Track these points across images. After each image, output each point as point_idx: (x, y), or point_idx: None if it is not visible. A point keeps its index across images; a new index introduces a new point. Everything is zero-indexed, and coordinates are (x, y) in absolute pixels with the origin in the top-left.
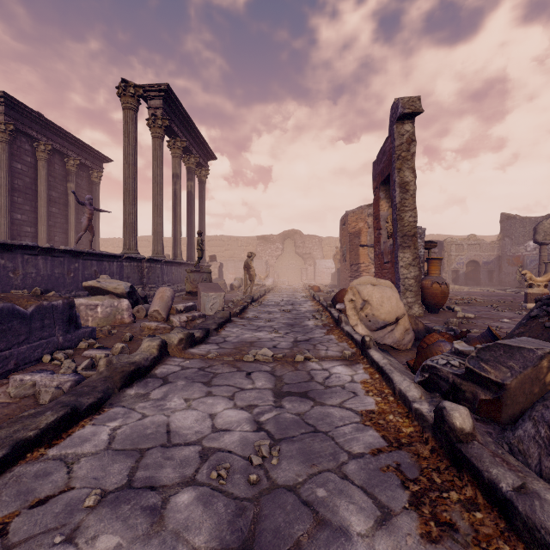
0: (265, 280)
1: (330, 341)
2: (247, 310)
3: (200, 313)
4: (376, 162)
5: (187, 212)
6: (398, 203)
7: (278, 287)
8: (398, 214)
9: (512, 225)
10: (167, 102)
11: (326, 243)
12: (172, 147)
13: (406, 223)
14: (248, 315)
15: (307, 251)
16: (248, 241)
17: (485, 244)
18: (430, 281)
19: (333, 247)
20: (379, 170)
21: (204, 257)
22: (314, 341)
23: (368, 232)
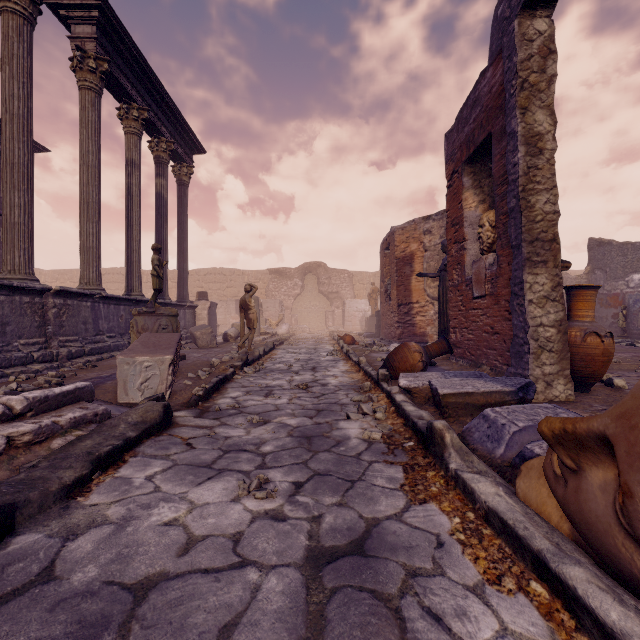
0: (278, 327)
1: (446, 565)
2: (228, 386)
3: (86, 411)
4: (455, 129)
5: (156, 225)
6: (522, 175)
7: (296, 336)
8: (522, 197)
9: (606, 253)
10: (106, 33)
11: (357, 279)
12: (124, 117)
13: (539, 214)
14: (223, 401)
15: (333, 289)
16: (258, 275)
17: (570, 279)
18: (579, 331)
19: (367, 284)
20: (462, 139)
21: (185, 293)
22: (385, 562)
23: (424, 257)
